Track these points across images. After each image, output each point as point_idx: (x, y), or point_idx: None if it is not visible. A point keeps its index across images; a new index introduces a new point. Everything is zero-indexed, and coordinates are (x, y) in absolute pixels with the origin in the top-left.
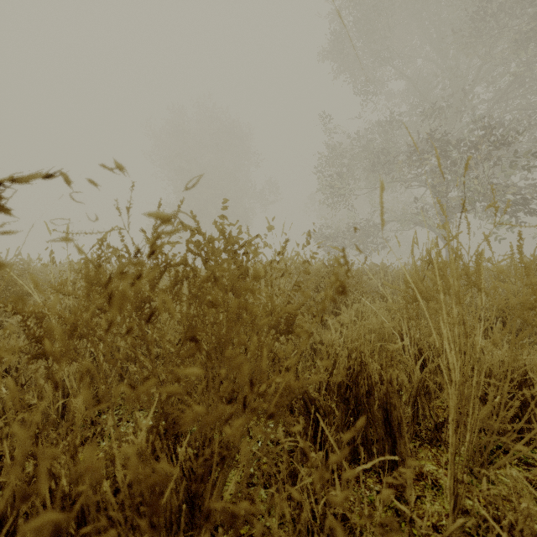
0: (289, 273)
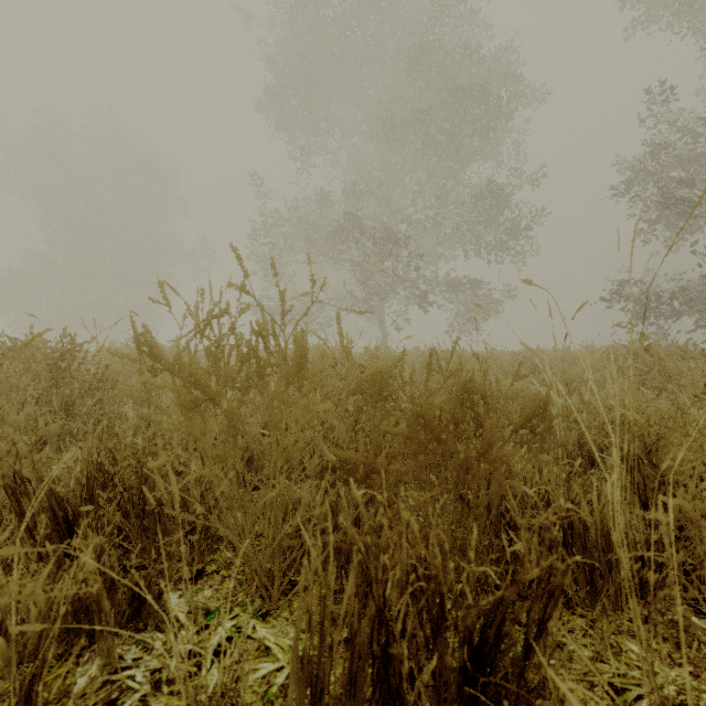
0: (76, 356)
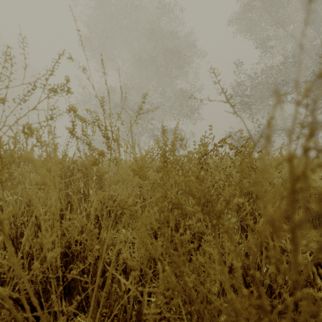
0: None
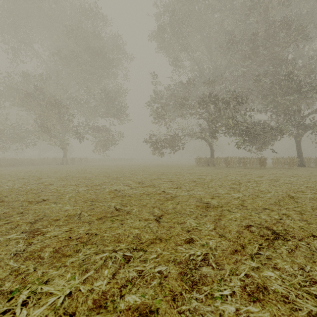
0: None
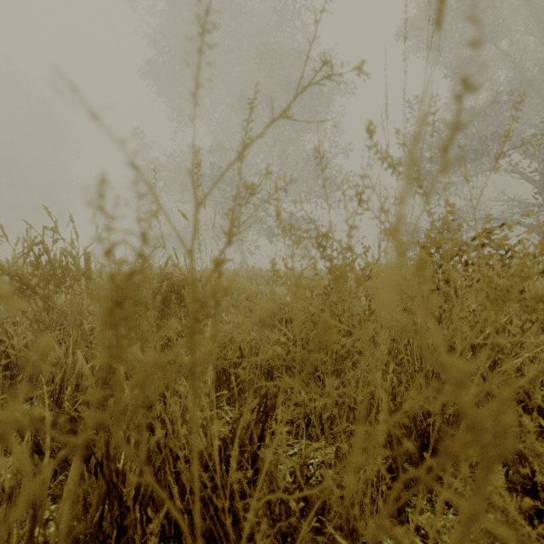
0: None
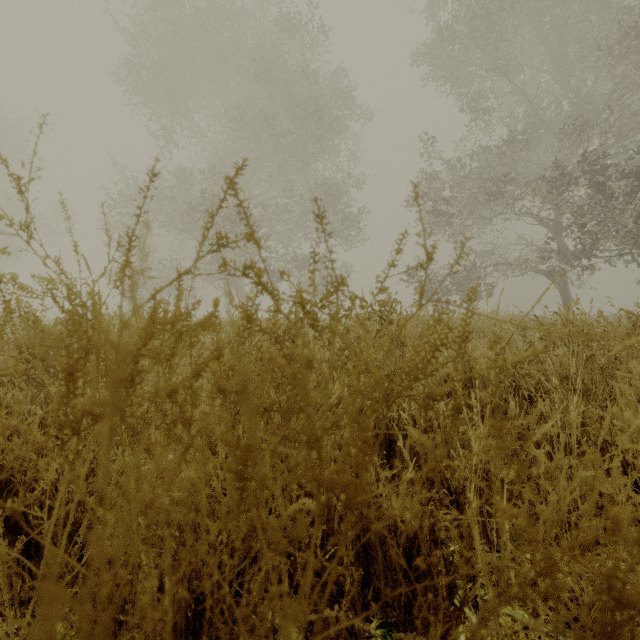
0: None
